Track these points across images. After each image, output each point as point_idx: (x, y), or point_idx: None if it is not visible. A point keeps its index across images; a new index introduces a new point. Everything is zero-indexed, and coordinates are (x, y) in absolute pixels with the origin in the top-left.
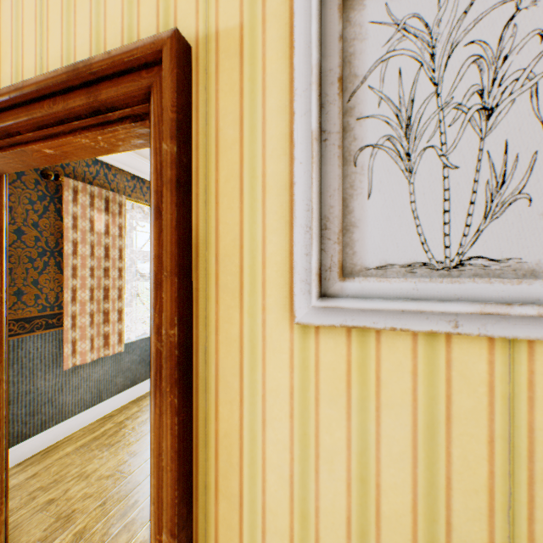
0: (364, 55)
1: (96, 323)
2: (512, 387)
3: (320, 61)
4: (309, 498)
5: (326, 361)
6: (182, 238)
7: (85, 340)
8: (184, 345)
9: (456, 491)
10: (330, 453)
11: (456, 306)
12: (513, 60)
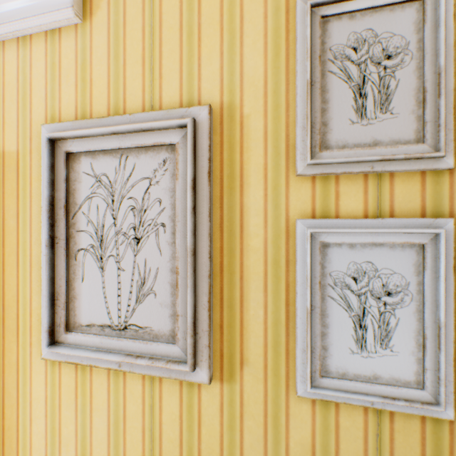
0: (81, 191)
1: None
2: (153, 399)
3: (50, 195)
4: None
5: (65, 380)
6: None
7: None
8: None
9: None
10: (67, 439)
11: (113, 357)
12: (149, 213)
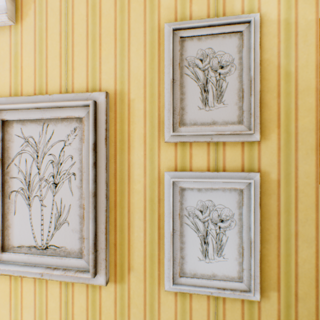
0: (13, 149)
1: None
2: (68, 297)
3: None
4: None
5: (2, 287)
6: None
7: None
8: None
9: None
10: None
11: (36, 270)
12: (64, 165)
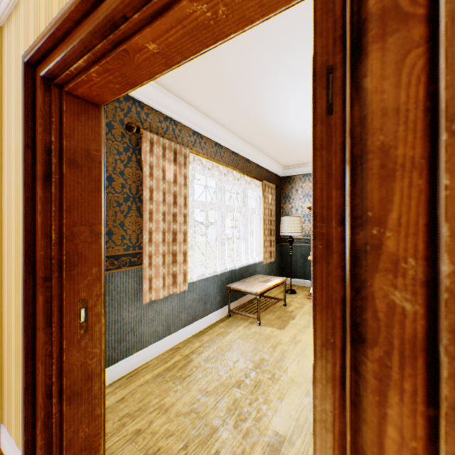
0: None
1: (166, 263)
2: None
3: None
4: None
5: None
6: None
7: (158, 278)
8: None
9: None
10: None
11: None
12: None
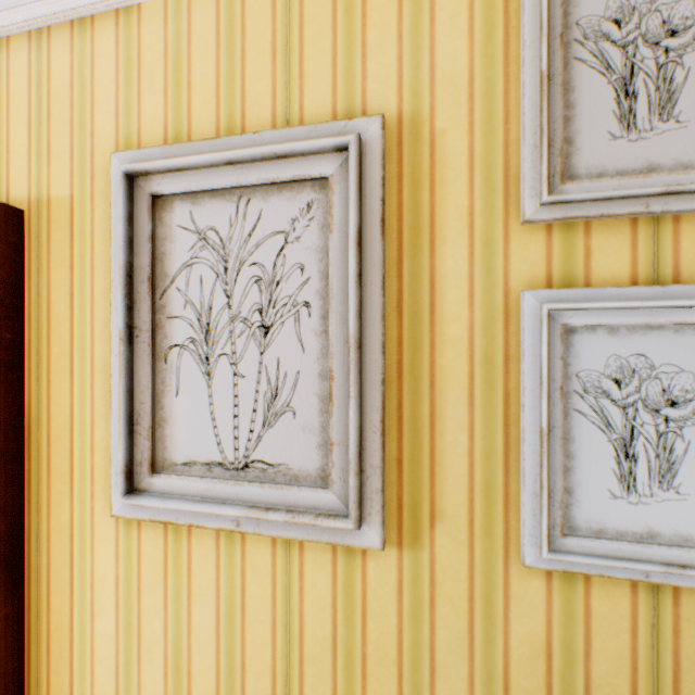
0: (174, 256)
1: None
2: (289, 577)
3: (127, 261)
4: (133, 688)
5: (147, 550)
6: (6, 421)
7: None
8: (9, 535)
9: (249, 674)
10: (151, 642)
11: (229, 510)
12: (284, 286)
